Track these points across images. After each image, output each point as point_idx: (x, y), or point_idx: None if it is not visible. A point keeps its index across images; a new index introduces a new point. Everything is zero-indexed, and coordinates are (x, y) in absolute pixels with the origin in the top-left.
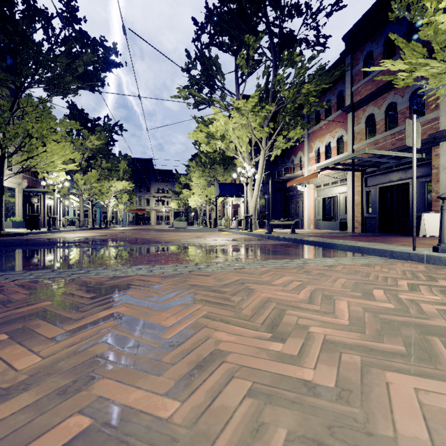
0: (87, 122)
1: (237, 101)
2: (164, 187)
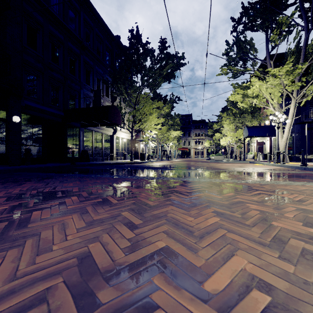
0: (161, 100)
1: (273, 69)
2: (199, 132)
